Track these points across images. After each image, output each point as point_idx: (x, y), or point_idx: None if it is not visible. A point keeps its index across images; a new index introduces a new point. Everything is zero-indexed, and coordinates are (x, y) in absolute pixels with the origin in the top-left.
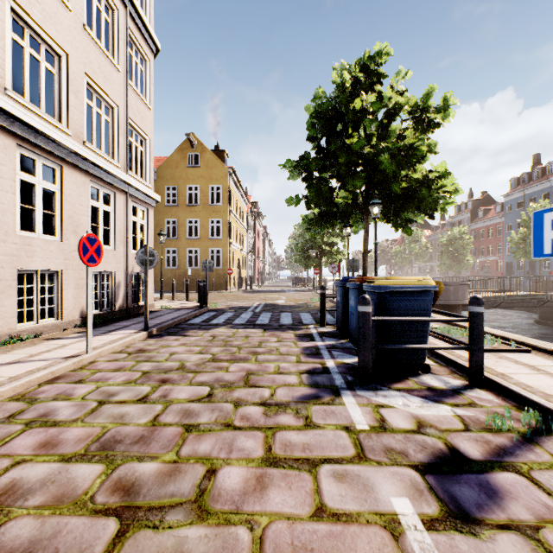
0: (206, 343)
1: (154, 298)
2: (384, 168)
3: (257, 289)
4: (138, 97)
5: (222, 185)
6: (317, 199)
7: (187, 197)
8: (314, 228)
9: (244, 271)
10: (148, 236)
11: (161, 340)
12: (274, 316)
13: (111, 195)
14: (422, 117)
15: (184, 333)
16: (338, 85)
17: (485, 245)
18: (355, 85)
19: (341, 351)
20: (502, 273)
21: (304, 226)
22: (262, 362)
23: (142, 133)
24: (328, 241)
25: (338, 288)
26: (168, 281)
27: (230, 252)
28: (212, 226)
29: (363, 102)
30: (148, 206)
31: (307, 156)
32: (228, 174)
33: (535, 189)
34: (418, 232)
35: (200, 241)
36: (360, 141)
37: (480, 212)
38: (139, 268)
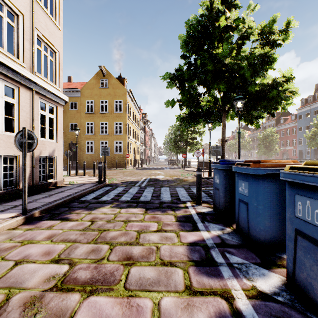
0: (77, 234)
1: (74, 174)
2: (244, 72)
3: (146, 167)
4: (46, 15)
5: (123, 100)
6: (188, 101)
7: (100, 107)
8: (185, 124)
9: (137, 156)
10: (57, 127)
11: (31, 229)
12: (155, 191)
13: (14, 89)
14: (268, 38)
15: (67, 214)
16: (206, 7)
17: (285, 140)
18: (217, 14)
19: (238, 253)
20: (296, 157)
21: (176, 127)
22: (133, 291)
23: (51, 45)
24: (191, 136)
25: (217, 170)
26: (88, 162)
27: (128, 143)
28: (116, 126)
29: (227, 19)
30: (57, 104)
31: (181, 67)
32: (127, 93)
33: (317, 105)
34: (244, 132)
35: (109, 136)
36: (225, 50)
37: (282, 119)
38: (47, 152)
